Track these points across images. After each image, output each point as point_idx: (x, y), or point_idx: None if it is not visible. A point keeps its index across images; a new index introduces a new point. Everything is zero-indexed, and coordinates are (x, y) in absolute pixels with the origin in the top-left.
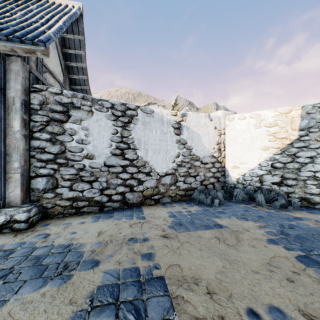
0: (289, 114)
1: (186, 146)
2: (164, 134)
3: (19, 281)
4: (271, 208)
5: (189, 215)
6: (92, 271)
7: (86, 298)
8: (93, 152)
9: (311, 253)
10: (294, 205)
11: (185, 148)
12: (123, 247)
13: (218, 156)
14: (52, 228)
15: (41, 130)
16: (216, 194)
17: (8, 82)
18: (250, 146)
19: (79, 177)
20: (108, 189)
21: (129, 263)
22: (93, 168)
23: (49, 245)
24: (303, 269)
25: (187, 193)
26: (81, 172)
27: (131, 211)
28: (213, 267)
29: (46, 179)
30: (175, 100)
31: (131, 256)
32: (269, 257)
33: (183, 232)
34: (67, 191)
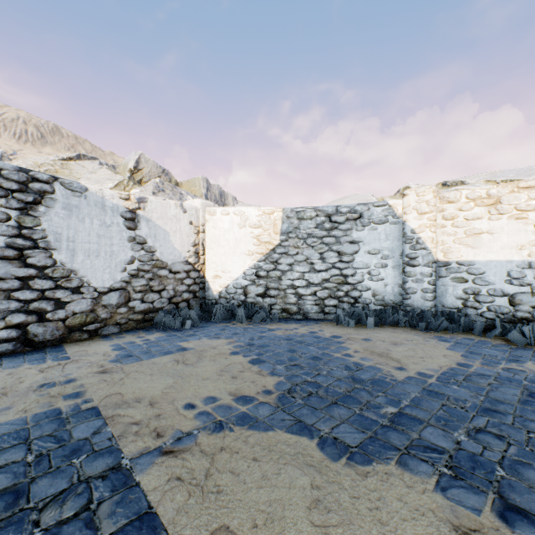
0: (272, 215)
1: (145, 247)
2: (107, 227)
3: None
4: (251, 323)
5: (146, 344)
6: None
7: None
8: None
9: (263, 355)
10: (273, 317)
11: (144, 249)
12: (30, 395)
13: (196, 262)
14: None
15: None
16: (189, 313)
17: None
18: (234, 250)
19: None
20: None
21: (44, 407)
22: None
23: None
24: (250, 367)
25: (147, 317)
26: None
27: (42, 353)
28: (163, 385)
29: None
30: (137, 162)
31: (46, 401)
32: (225, 365)
33: (132, 363)
34: None
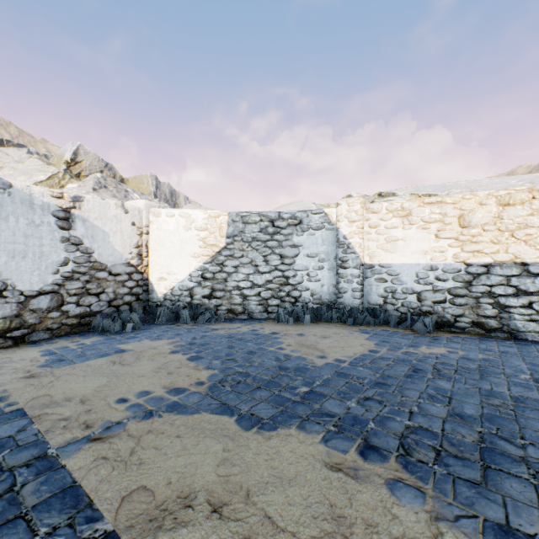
0: (218, 219)
1: (81, 248)
2: (36, 227)
3: None
4: (196, 324)
5: (81, 348)
6: None
7: None
8: None
9: (203, 353)
10: (219, 317)
11: (79, 251)
12: None
13: (139, 264)
14: None
15: None
16: (130, 316)
17: None
18: (180, 252)
19: None
20: None
21: None
22: None
23: None
24: (187, 364)
25: (83, 321)
26: None
27: None
28: (96, 384)
29: None
30: (75, 153)
31: None
32: (163, 363)
33: (64, 367)
34: None
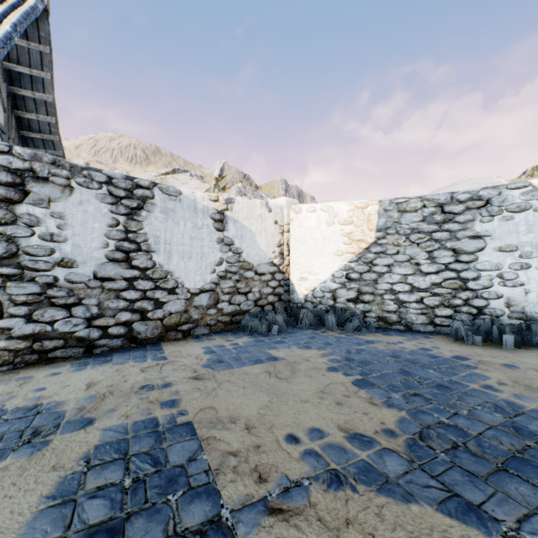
0: (366, 209)
1: (232, 248)
2: (198, 229)
3: None
4: (343, 332)
5: (235, 348)
6: (84, 431)
7: (79, 460)
8: (73, 255)
9: (369, 376)
10: (369, 326)
11: (231, 251)
12: (131, 397)
13: (280, 263)
14: None
15: None
16: (275, 318)
17: None
18: (321, 250)
19: (46, 298)
20: (102, 317)
21: (143, 414)
22: (73, 282)
23: None
24: (356, 391)
25: (234, 319)
26: (50, 289)
27: (144, 351)
28: (257, 403)
29: None
30: (221, 170)
31: (145, 406)
32: (324, 385)
33: (223, 371)
34: (21, 324)
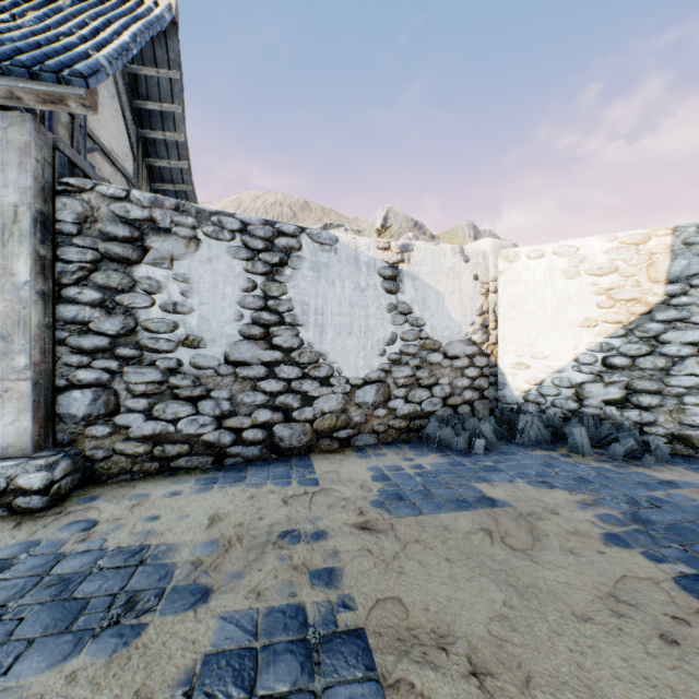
0: (643, 245)
1: (410, 319)
2: (360, 292)
3: (15, 642)
4: (604, 458)
5: (419, 475)
6: (193, 614)
7: (176, 688)
8: (199, 331)
9: None
10: (656, 452)
11: (408, 322)
12: (267, 553)
13: (483, 341)
14: (104, 506)
15: (80, 282)
16: (478, 426)
17: (3, 170)
18: (554, 319)
19: (168, 388)
20: (235, 415)
21: (282, 594)
22: (199, 368)
23: (95, 549)
24: (697, 610)
25: (412, 425)
26: (173, 377)
27: (287, 467)
28: (482, 604)
29: (92, 394)
30: (384, 219)
31: (285, 576)
32: (611, 579)
33: (406, 517)
34: (140, 421)
